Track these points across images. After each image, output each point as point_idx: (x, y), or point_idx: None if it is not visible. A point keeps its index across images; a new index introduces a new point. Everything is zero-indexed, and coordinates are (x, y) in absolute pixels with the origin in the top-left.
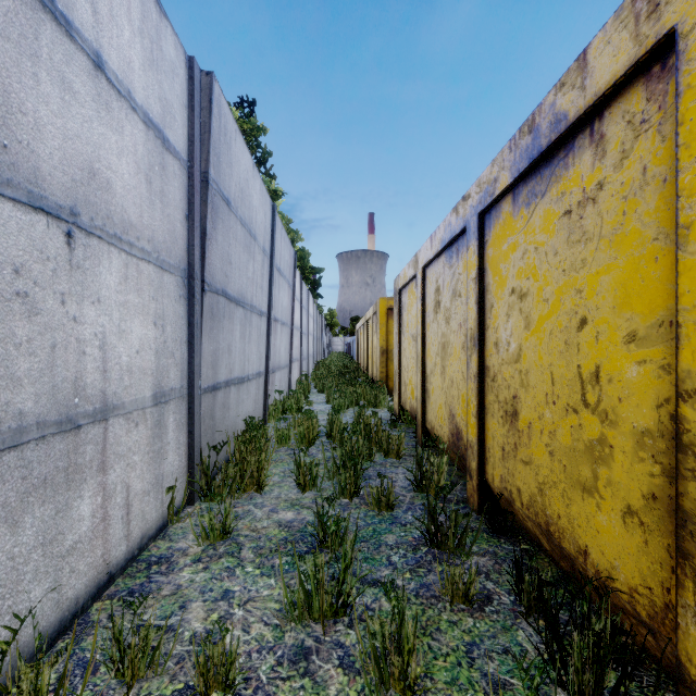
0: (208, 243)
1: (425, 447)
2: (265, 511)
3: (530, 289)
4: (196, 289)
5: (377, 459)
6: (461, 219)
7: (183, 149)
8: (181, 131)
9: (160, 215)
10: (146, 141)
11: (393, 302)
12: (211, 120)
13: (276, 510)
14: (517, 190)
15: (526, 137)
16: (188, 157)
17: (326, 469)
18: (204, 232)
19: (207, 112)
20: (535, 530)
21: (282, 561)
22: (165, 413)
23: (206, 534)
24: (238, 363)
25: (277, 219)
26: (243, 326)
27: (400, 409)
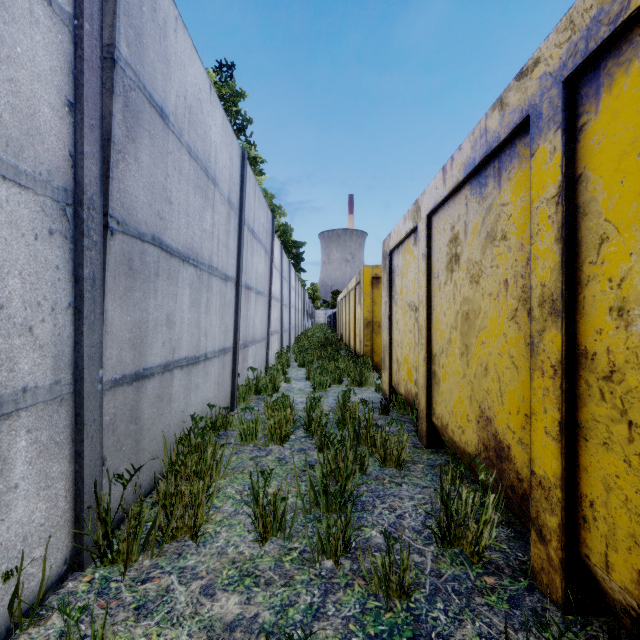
0: (116, 156)
1: (431, 447)
2: (194, 593)
3: None
4: (90, 225)
5: (371, 468)
6: (514, 110)
7: None
8: None
9: None
10: None
11: (378, 271)
12: None
13: (212, 590)
14: None
15: None
16: (75, 10)
17: (300, 496)
18: (108, 137)
19: None
20: None
21: None
22: (2, 436)
23: None
24: (188, 339)
25: (249, 171)
26: (195, 291)
27: (391, 390)
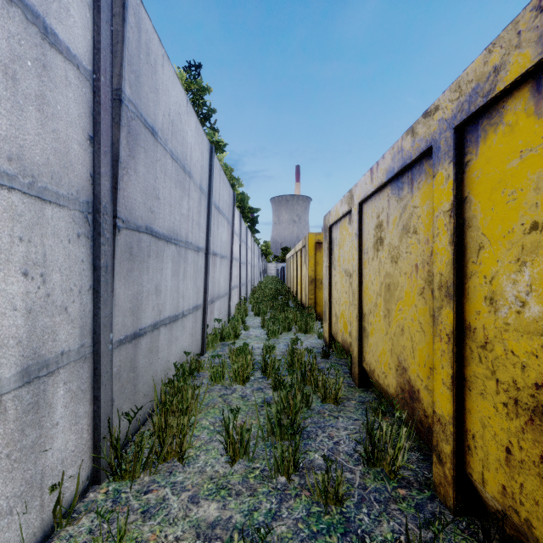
0: (122, 172)
1: (362, 387)
2: (183, 501)
3: None
4: (104, 226)
5: (314, 404)
6: (421, 140)
7: (84, 55)
8: (80, 31)
9: (37, 128)
10: (3, 18)
11: (320, 237)
12: (124, 27)
13: (197, 499)
14: None
15: None
16: (94, 67)
17: (260, 428)
18: (117, 159)
19: (119, 19)
20: None
21: None
22: (49, 388)
23: None
24: (170, 302)
25: (216, 160)
26: (175, 264)
27: (331, 338)
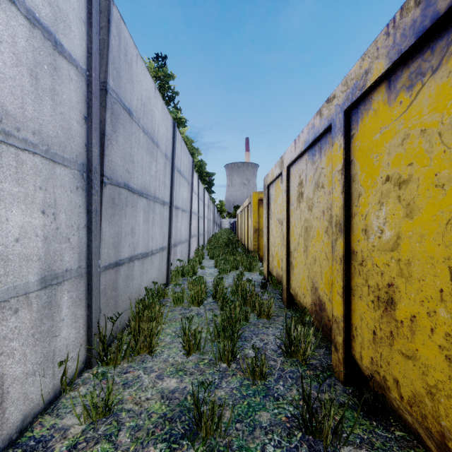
0: (107, 142)
1: (289, 308)
2: (152, 378)
3: (413, 175)
4: (95, 182)
5: (252, 319)
6: (325, 119)
7: (81, 58)
8: (78, 41)
9: (50, 112)
10: (30, 38)
11: (262, 195)
12: (109, 37)
13: (162, 377)
14: (393, 77)
15: (412, 11)
16: (87, 67)
17: (209, 332)
18: (103, 133)
19: (105, 30)
20: (417, 427)
21: (156, 450)
22: (58, 293)
23: (87, 413)
24: (142, 242)
25: (178, 133)
26: (146, 213)
27: (268, 274)
